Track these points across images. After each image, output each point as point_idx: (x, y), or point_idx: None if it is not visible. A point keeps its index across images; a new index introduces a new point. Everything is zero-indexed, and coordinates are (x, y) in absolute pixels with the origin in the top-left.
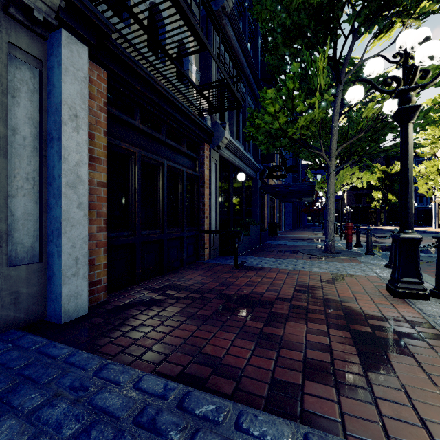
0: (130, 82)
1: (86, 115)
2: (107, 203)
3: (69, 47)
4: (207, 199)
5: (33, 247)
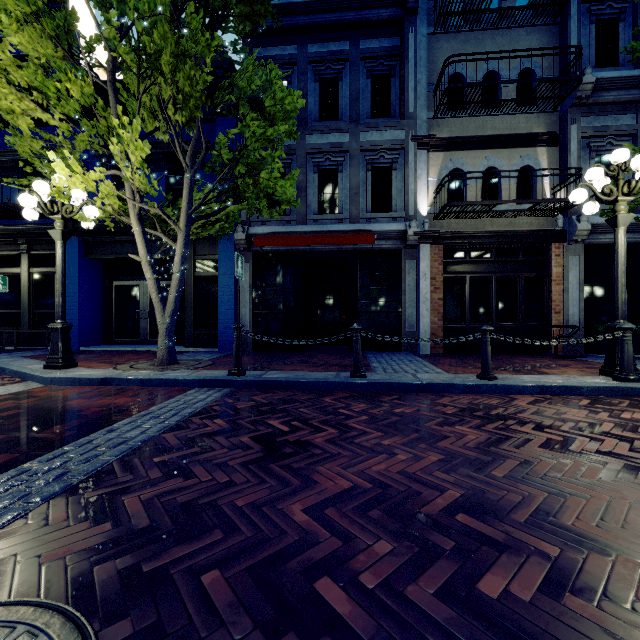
0: (457, 242)
1: (429, 272)
2: (449, 307)
3: (422, 249)
4: (559, 295)
5: (414, 325)
